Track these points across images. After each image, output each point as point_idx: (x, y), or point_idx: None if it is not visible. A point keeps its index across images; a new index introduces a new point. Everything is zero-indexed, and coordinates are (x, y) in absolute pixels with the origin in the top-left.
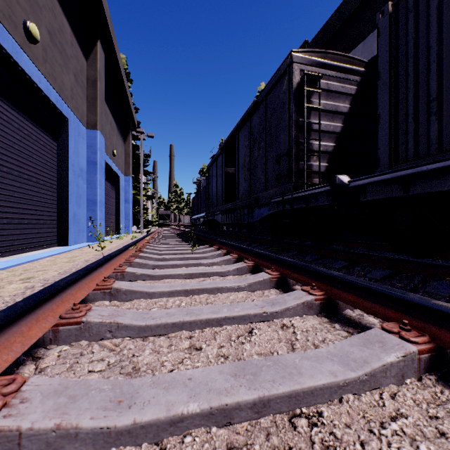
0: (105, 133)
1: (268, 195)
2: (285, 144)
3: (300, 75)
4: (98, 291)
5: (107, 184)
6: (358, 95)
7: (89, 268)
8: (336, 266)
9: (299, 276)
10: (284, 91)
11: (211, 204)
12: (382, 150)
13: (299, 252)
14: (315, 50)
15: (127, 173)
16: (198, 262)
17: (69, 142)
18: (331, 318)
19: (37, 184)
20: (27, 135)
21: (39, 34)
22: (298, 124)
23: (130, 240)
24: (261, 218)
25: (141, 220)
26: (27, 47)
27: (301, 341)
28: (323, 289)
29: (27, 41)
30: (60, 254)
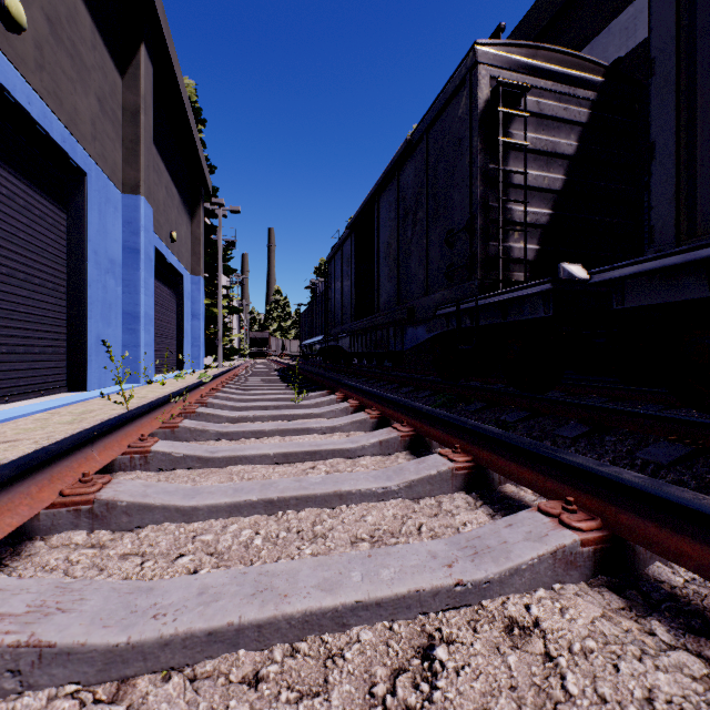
0: (156, 202)
1: (431, 303)
2: (462, 211)
3: (490, 87)
4: (61, 509)
5: (161, 288)
6: (592, 125)
7: (42, 456)
8: (567, 433)
9: (519, 469)
10: (461, 116)
11: (332, 321)
12: (659, 210)
13: (489, 403)
14: (517, 42)
15: (196, 270)
16: (305, 426)
17: (89, 213)
18: (627, 593)
19: (27, 284)
20: (7, 196)
21: (25, 17)
22: (487, 173)
23: (197, 380)
24: (419, 343)
25: (220, 347)
26: (2, 38)
27: (586, 705)
28: (590, 509)
29: (2, 26)
30: (65, 407)
